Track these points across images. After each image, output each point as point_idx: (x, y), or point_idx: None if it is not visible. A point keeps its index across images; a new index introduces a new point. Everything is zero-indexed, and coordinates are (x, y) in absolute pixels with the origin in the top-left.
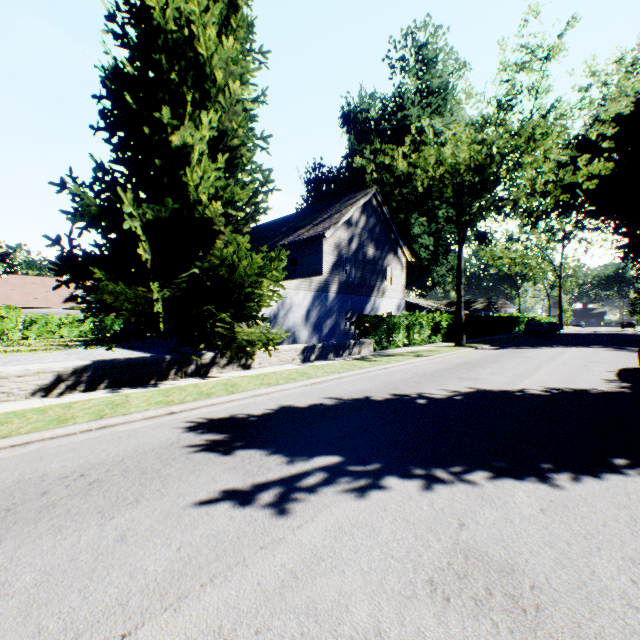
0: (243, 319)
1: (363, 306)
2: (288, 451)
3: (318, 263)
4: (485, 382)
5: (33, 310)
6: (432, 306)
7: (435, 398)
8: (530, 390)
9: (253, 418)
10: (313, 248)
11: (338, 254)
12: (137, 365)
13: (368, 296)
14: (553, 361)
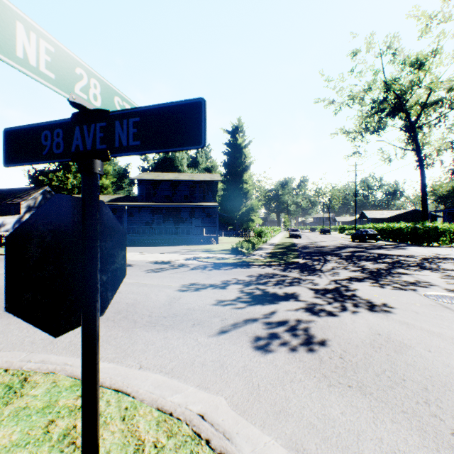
0: None
1: None
2: None
3: (20, 211)
4: None
5: None
6: None
7: None
8: None
9: None
10: (19, 206)
11: (29, 208)
12: None
13: None
14: None
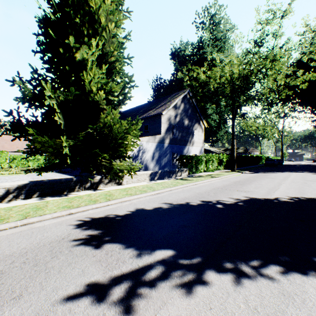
0: (118, 157)
1: (182, 150)
2: (138, 245)
3: (159, 128)
4: (253, 193)
5: (16, 153)
6: (217, 151)
7: (227, 204)
8: (281, 198)
9: (119, 218)
10: (156, 120)
11: (169, 123)
12: (56, 183)
13: (185, 145)
14: (286, 180)
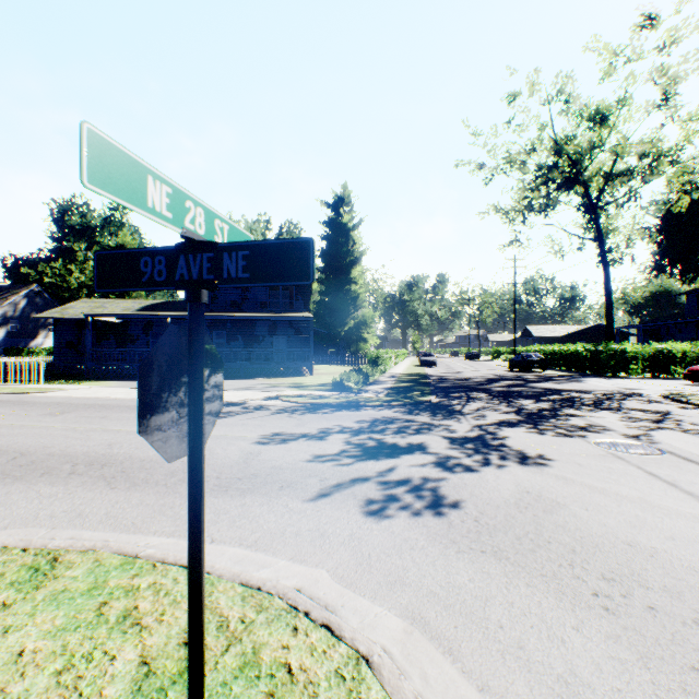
0: None
1: (28, 343)
2: None
3: None
4: None
5: None
6: None
7: None
8: None
9: None
10: None
11: (5, 319)
12: None
13: (33, 338)
14: None
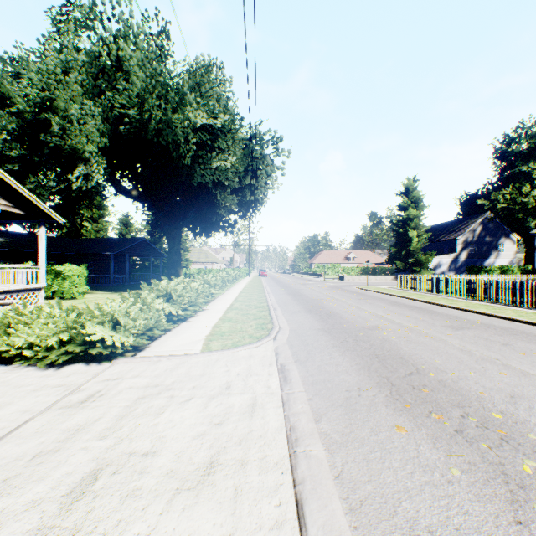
0: (423, 268)
1: (481, 263)
2: None
3: (455, 248)
4: None
5: None
6: None
7: None
8: None
9: None
10: (453, 242)
11: (465, 243)
12: None
13: (484, 258)
14: None
